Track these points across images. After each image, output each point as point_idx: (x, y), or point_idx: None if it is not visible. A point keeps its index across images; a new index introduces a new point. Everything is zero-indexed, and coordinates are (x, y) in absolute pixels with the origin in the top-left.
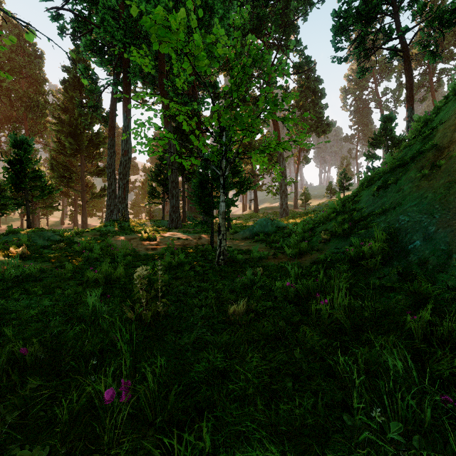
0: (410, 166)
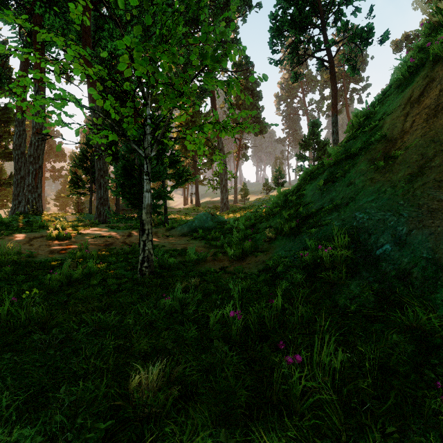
0: (358, 158)
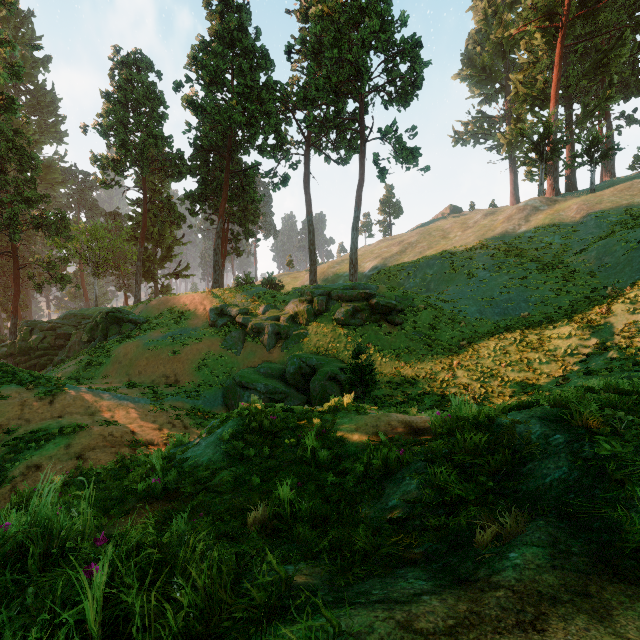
0: None
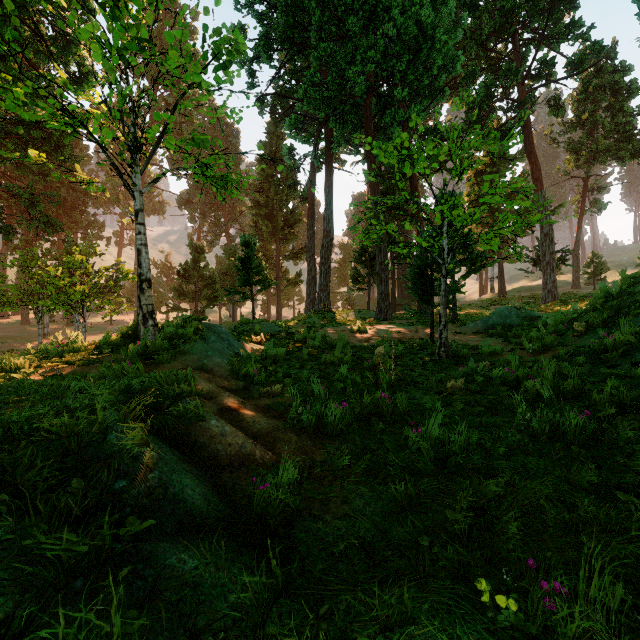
0: None
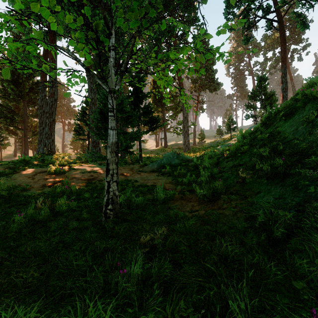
0: None
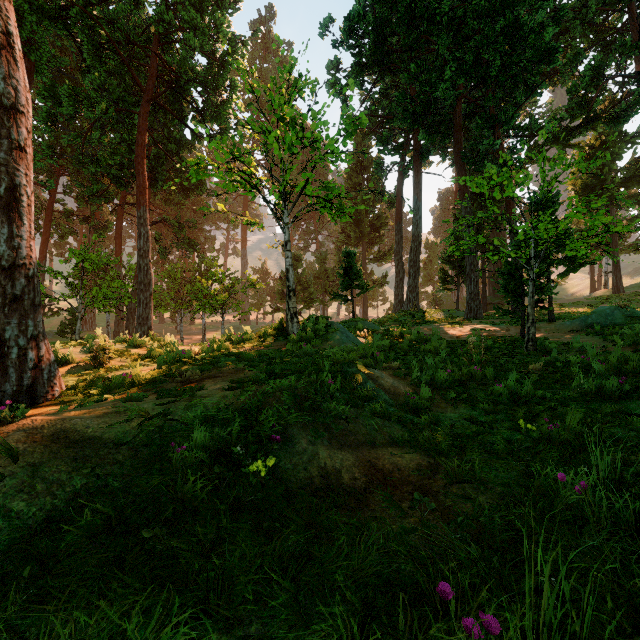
0: None
